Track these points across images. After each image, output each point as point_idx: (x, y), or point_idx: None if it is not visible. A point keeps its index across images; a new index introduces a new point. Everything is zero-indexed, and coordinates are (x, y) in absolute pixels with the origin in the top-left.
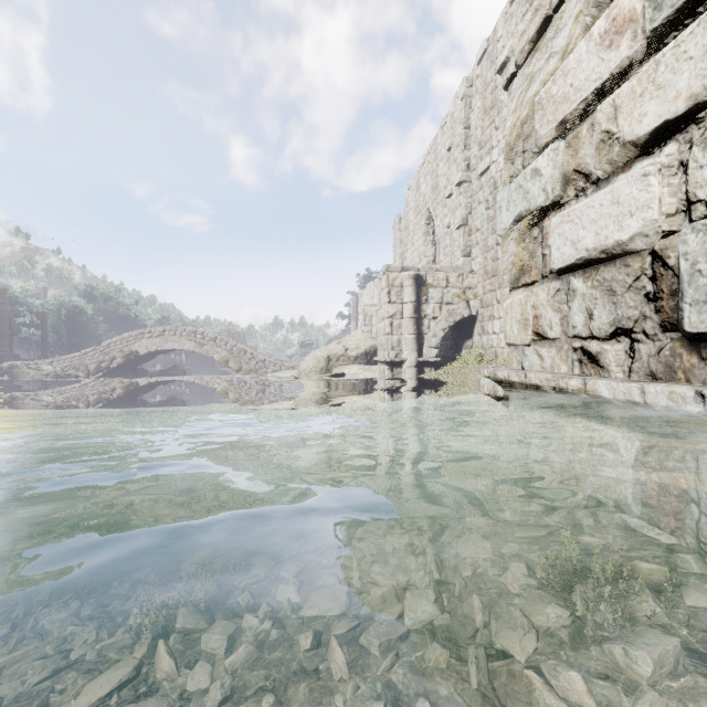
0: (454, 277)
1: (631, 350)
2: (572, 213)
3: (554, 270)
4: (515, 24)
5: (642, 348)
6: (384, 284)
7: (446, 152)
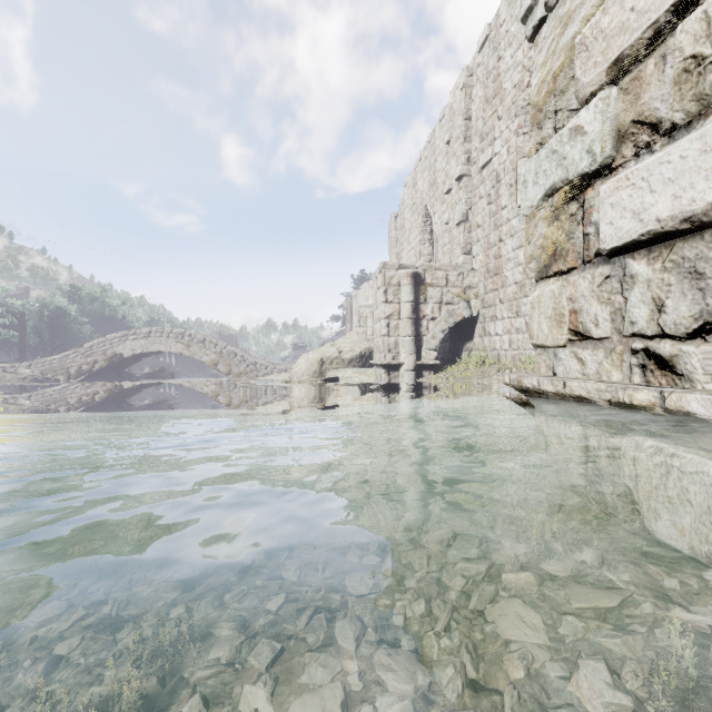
0: (454, 276)
1: None
2: (634, 175)
3: (603, 250)
4: (519, 7)
5: None
6: (381, 283)
7: (445, 146)
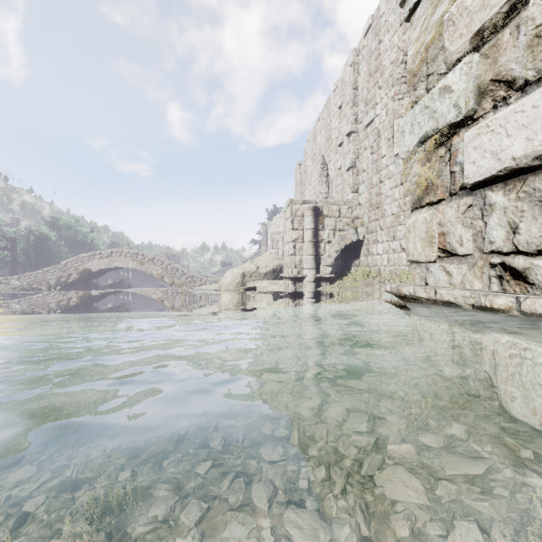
0: (345, 209)
1: None
2: (493, 123)
3: (467, 184)
4: (395, 2)
5: None
6: (289, 214)
7: (338, 110)
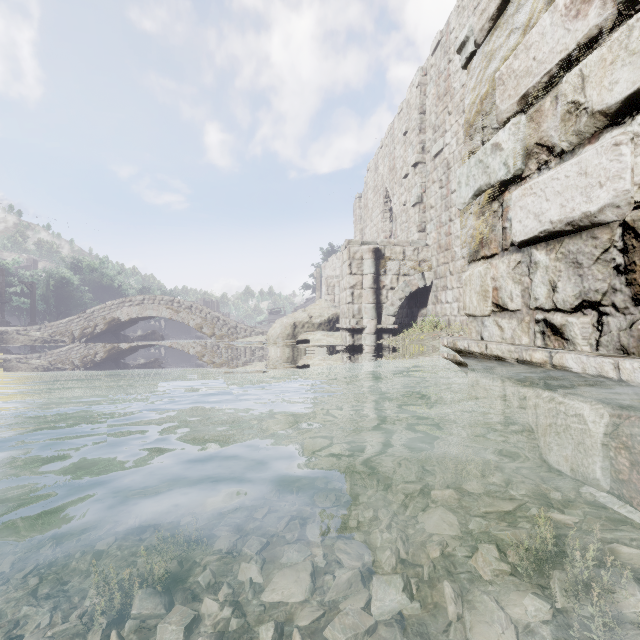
0: (410, 251)
1: (599, 323)
2: (535, 186)
3: (515, 242)
4: (467, 17)
5: (611, 321)
6: (346, 257)
7: (403, 136)
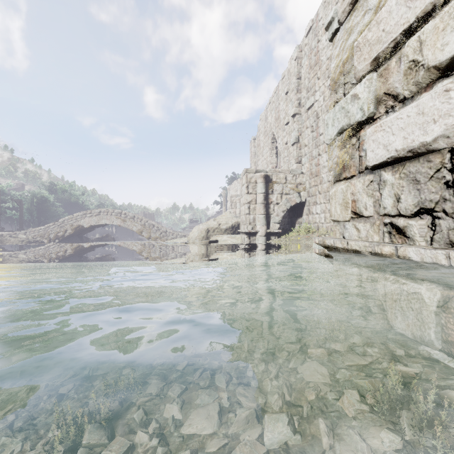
0: (290, 177)
1: (433, 225)
2: (384, 124)
3: (369, 166)
4: (331, 9)
5: (442, 223)
6: (244, 181)
7: (285, 95)
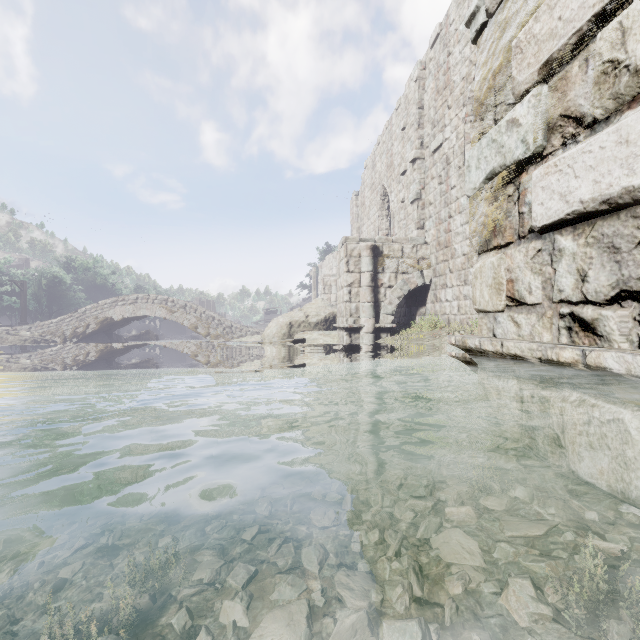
0: (409, 248)
1: None
2: (561, 162)
3: (535, 228)
4: (467, 8)
5: None
6: (343, 254)
7: (401, 132)
